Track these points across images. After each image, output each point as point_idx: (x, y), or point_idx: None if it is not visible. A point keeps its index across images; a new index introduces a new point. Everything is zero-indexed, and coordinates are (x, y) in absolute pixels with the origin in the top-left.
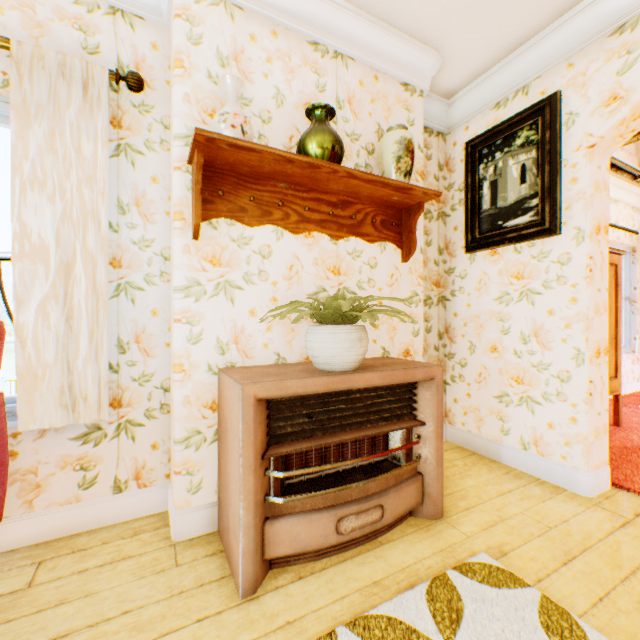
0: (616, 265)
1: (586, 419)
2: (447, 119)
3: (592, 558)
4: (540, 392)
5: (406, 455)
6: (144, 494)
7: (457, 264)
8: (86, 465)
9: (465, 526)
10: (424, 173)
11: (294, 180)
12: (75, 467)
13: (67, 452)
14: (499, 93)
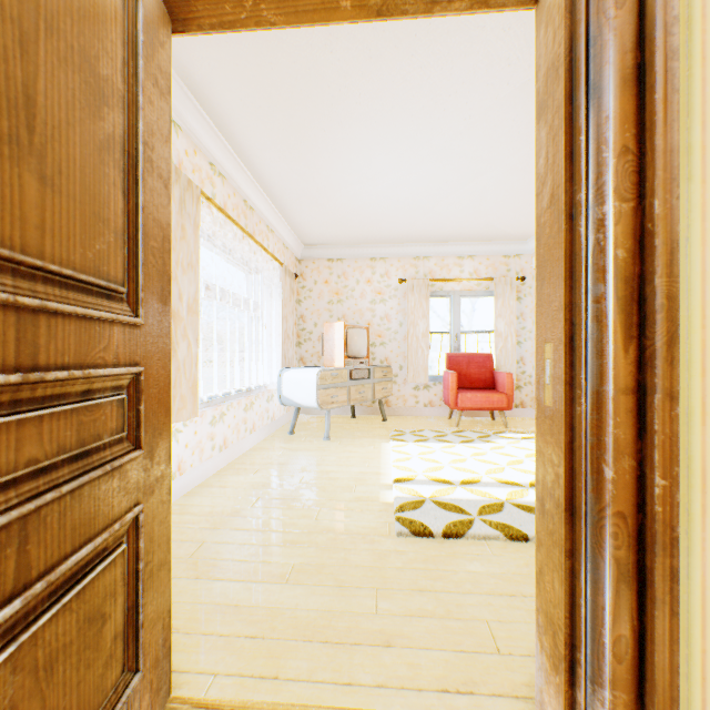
0: None
1: None
2: None
3: None
4: None
5: None
6: (523, 410)
7: None
8: None
9: None
10: None
11: None
12: None
13: None
14: None
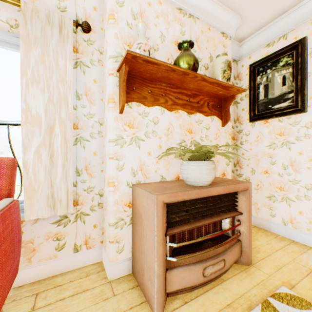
0: None
1: None
2: (238, 53)
3: None
4: (294, 195)
5: (232, 230)
6: (90, 252)
7: (244, 128)
8: (59, 237)
9: (265, 269)
10: None
11: (171, 82)
12: (53, 239)
13: (49, 230)
14: (269, 38)
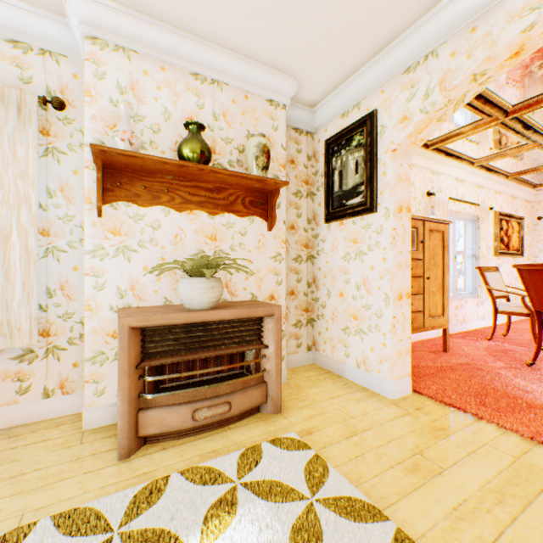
0: (443, 232)
1: (391, 344)
2: (313, 122)
3: (368, 434)
4: (366, 325)
5: (255, 369)
6: (67, 399)
7: (320, 231)
8: (22, 377)
9: (294, 417)
10: (295, 163)
11: (176, 174)
12: (14, 379)
13: (8, 368)
14: (343, 107)
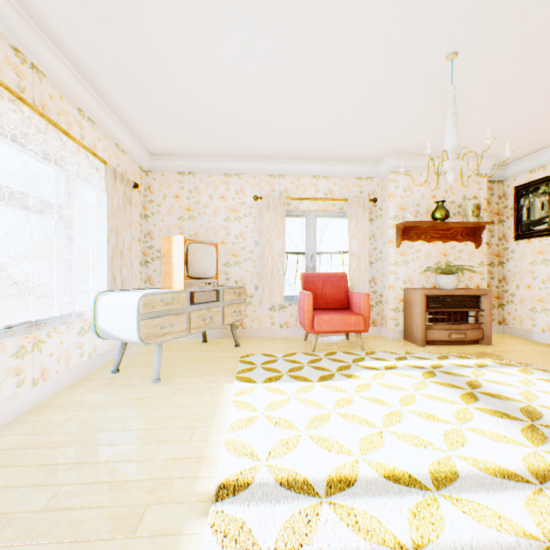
0: None
1: None
2: (503, 174)
3: None
4: (549, 306)
5: (475, 322)
6: (374, 329)
7: (509, 246)
8: None
9: (500, 347)
10: (489, 203)
11: (429, 225)
12: None
13: None
14: (530, 167)
